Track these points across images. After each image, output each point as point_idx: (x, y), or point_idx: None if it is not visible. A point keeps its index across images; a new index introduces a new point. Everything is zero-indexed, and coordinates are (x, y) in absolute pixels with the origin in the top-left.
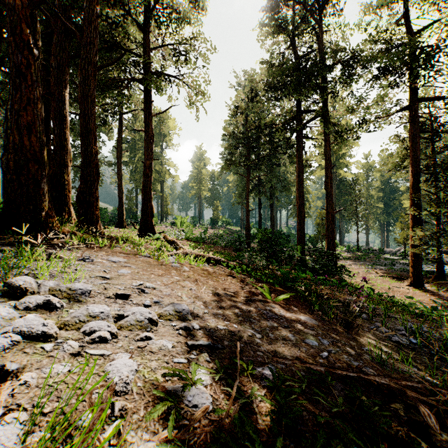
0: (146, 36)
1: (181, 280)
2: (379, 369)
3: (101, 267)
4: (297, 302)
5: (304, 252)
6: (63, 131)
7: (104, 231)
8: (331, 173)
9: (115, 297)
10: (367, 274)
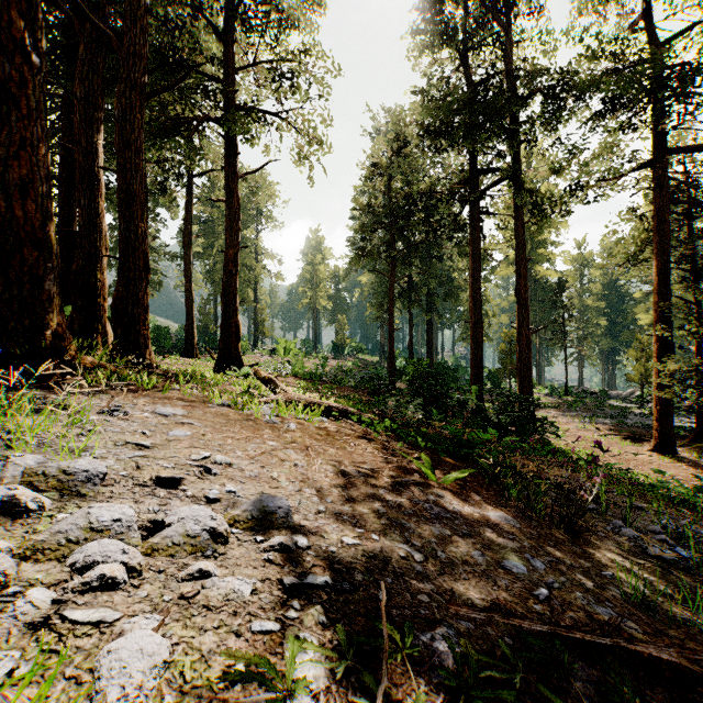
0: (229, 49)
1: (279, 448)
2: (642, 619)
3: (140, 426)
4: (480, 485)
5: (481, 396)
6: (94, 201)
7: (162, 362)
8: (526, 270)
9: (154, 483)
10: (584, 432)
